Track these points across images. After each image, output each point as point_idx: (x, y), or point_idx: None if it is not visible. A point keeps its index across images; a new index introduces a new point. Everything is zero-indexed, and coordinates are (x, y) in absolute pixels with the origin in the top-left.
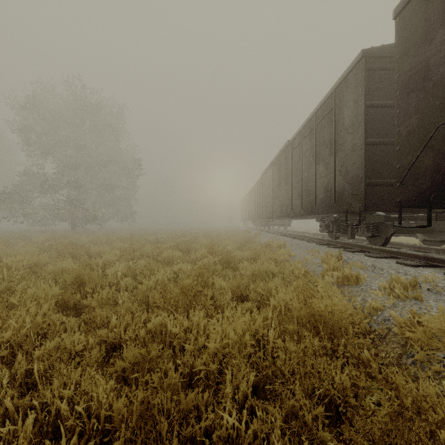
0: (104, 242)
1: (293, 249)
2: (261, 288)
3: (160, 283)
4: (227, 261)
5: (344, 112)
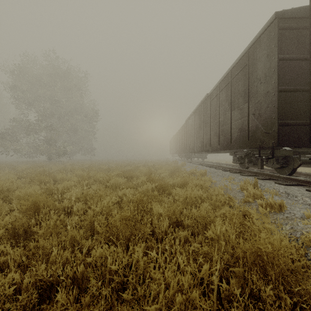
0: (69, 170)
1: (213, 177)
2: (195, 216)
3: (106, 208)
4: (162, 187)
5: (257, 66)
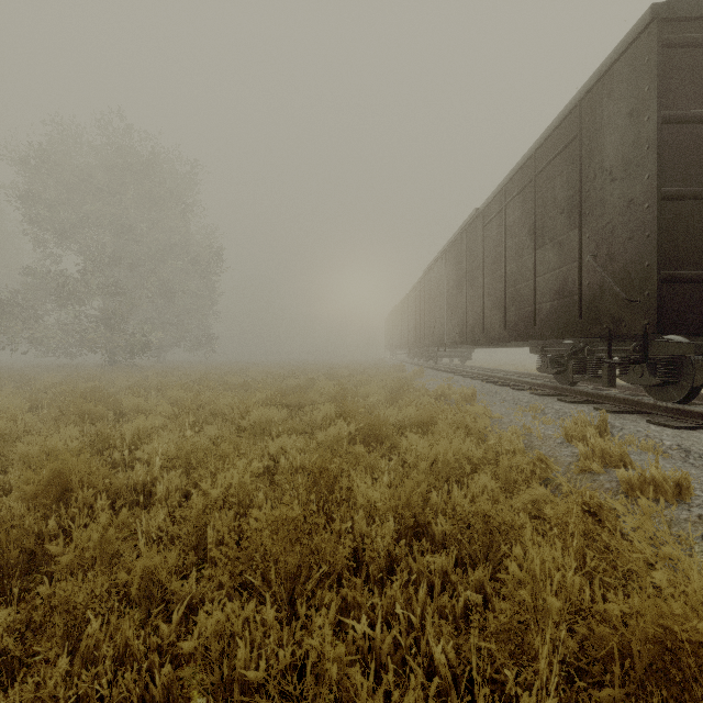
0: (155, 387)
1: (491, 404)
2: (463, 513)
3: (237, 489)
4: (372, 431)
5: (604, 139)
